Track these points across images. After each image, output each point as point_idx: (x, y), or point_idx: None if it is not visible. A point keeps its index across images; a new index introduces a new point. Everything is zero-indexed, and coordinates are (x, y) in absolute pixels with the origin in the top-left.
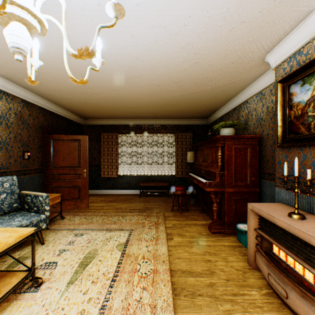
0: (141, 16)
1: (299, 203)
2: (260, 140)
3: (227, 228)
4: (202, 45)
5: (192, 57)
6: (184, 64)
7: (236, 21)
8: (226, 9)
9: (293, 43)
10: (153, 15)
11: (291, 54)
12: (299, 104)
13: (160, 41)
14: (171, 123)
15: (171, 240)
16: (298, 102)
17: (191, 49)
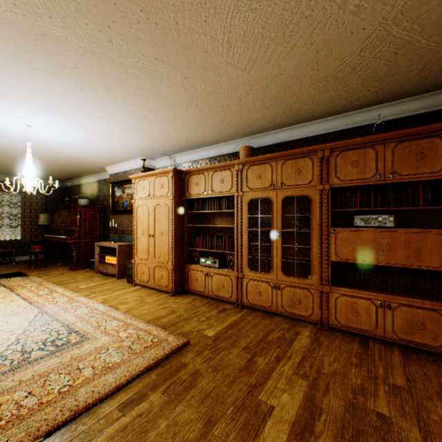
0: (36, 145)
1: (118, 239)
2: (106, 209)
3: (85, 265)
4: (70, 157)
5: (62, 158)
6: (54, 159)
7: (89, 158)
8: (84, 155)
9: (115, 169)
10: (44, 147)
11: (115, 173)
12: (118, 196)
13: (42, 151)
14: (16, 180)
15: (42, 277)
16: (117, 195)
17: (62, 157)
